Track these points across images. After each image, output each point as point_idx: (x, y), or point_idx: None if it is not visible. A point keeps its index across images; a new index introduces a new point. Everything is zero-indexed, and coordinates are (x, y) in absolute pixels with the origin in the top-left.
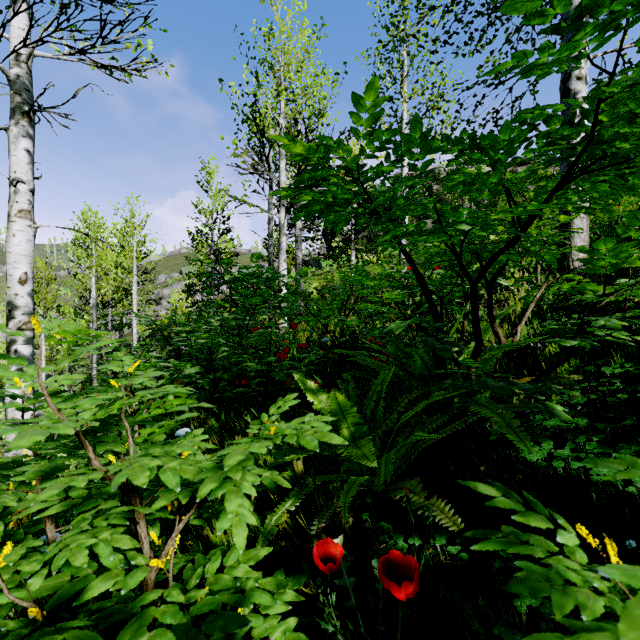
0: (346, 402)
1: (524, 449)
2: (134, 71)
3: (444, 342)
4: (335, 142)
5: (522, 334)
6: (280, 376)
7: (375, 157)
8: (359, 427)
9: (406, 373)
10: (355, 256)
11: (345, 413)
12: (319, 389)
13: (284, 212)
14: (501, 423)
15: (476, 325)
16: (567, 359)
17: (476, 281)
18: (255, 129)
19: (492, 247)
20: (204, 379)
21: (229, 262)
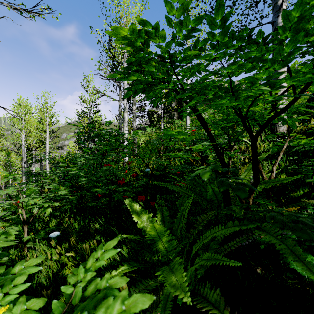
0: (161, 228)
1: (311, 277)
2: (36, 14)
3: (237, 183)
4: (153, 27)
5: (275, 172)
6: (118, 197)
7: (182, 45)
8: (170, 242)
9: (199, 196)
10: (163, 125)
11: (160, 234)
12: (142, 211)
13: (126, 100)
14: (285, 249)
15: (255, 168)
16: (313, 191)
17: (256, 136)
18: (110, 55)
19: (257, 114)
20: (73, 196)
21: (93, 126)
